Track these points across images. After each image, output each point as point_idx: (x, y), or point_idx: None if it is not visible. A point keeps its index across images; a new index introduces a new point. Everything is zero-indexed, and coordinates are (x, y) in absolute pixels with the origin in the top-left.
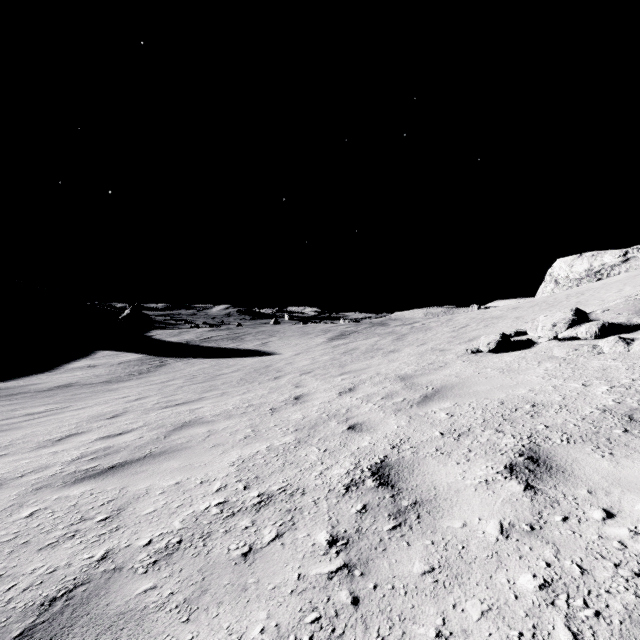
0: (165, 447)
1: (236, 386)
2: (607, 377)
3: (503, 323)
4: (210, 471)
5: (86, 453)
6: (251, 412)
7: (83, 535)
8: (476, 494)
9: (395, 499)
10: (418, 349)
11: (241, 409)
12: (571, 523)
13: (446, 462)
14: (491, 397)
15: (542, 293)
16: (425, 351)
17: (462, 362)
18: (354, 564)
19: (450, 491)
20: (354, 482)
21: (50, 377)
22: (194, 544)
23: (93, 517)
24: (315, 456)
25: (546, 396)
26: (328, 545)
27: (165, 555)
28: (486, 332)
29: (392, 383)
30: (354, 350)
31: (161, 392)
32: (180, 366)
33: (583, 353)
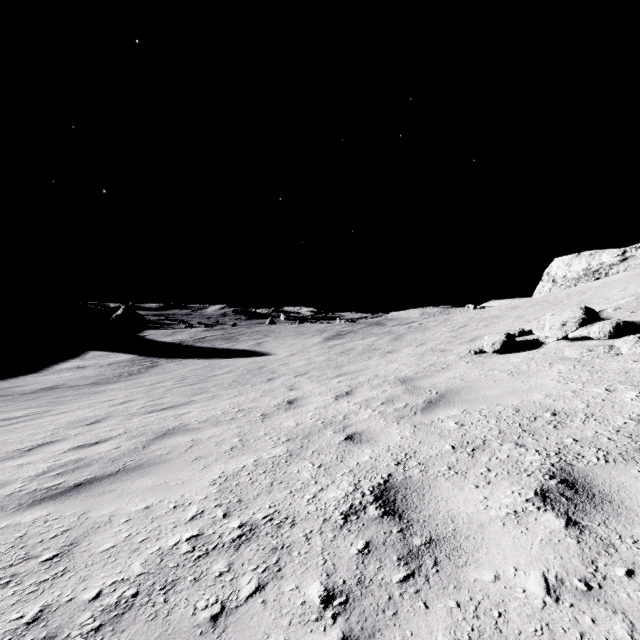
0: (142, 460)
1: (227, 388)
2: (632, 381)
3: (504, 322)
4: (187, 492)
5: (54, 466)
6: (240, 418)
7: (20, 582)
8: (505, 531)
9: (404, 535)
10: (417, 349)
11: (230, 414)
12: (639, 580)
13: (462, 485)
14: (504, 403)
15: (539, 293)
16: (425, 351)
17: (466, 363)
18: (356, 637)
19: (472, 525)
20: (354, 509)
21: (36, 379)
22: (153, 599)
23: (39, 555)
24: (308, 473)
25: (567, 403)
26: (322, 604)
27: (113, 616)
28: (487, 332)
29: (392, 386)
30: (351, 350)
31: (149, 395)
32: (172, 367)
33: (599, 354)
